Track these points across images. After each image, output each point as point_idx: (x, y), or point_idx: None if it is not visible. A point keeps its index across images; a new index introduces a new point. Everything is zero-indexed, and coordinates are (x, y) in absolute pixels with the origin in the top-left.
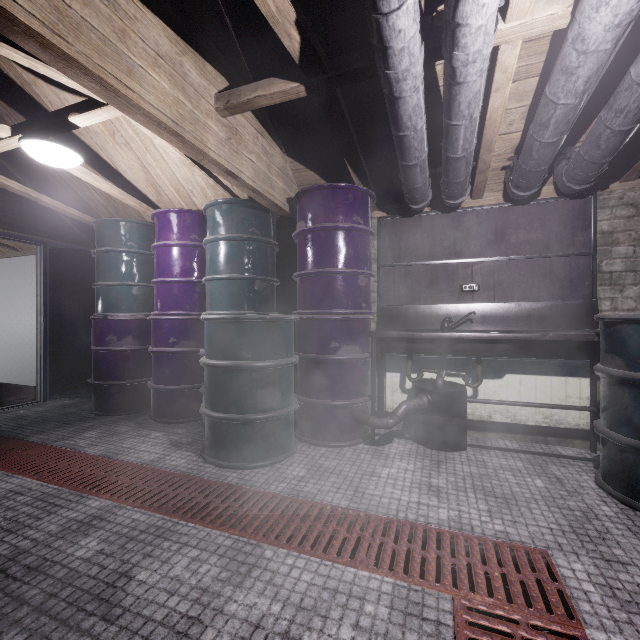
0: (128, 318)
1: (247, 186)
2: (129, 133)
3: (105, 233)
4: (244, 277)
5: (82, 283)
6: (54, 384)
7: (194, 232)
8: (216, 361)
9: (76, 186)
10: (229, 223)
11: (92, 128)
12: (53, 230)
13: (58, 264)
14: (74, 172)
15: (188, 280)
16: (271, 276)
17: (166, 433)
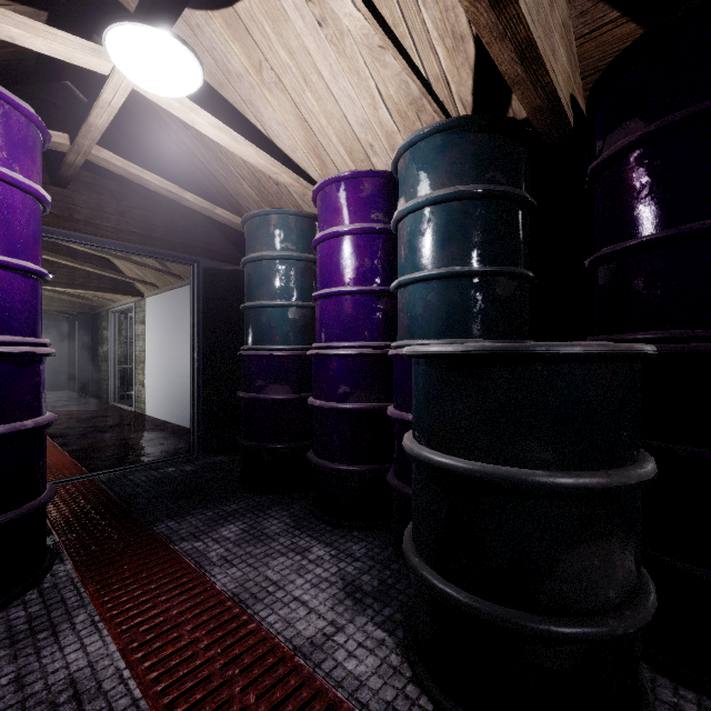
0: (282, 353)
1: (515, 34)
2: (280, 57)
3: (255, 233)
4: (477, 270)
5: (236, 309)
6: (207, 435)
7: (376, 208)
8: (452, 460)
9: (224, 179)
10: (445, 169)
11: (233, 69)
12: (206, 245)
13: (211, 287)
14: (207, 130)
15: (367, 289)
16: (524, 269)
17: (334, 552)
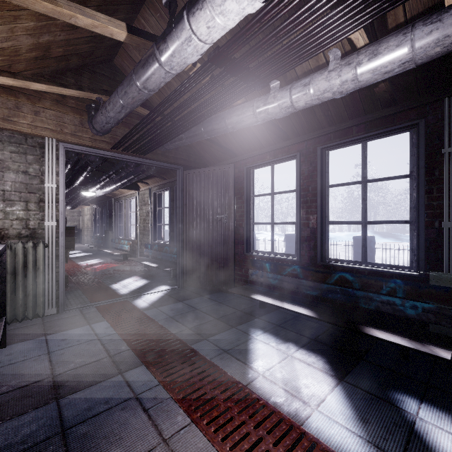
0: None
1: None
2: None
3: None
4: None
5: None
6: None
7: None
8: None
9: None
10: None
11: None
12: None
13: None
14: None
15: None
16: None
17: None
